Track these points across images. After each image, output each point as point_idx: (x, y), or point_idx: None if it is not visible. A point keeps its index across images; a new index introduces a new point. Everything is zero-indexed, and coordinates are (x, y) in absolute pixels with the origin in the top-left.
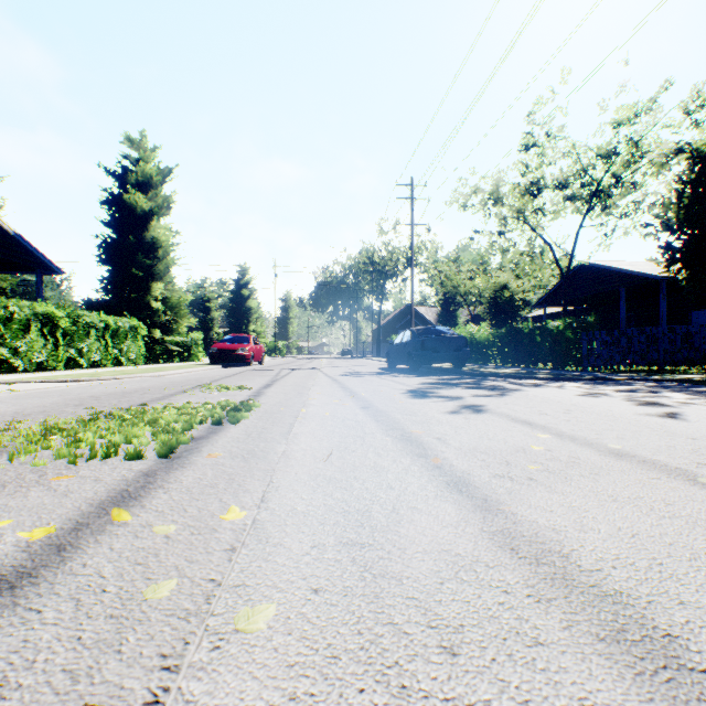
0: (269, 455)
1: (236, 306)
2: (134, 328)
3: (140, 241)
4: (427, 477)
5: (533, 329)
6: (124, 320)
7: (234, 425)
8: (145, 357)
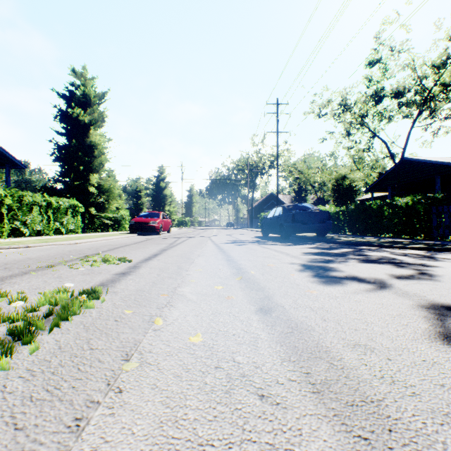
0: None
1: (156, 194)
2: (72, 206)
3: (82, 144)
4: None
5: (381, 205)
6: (64, 200)
7: None
8: (88, 228)
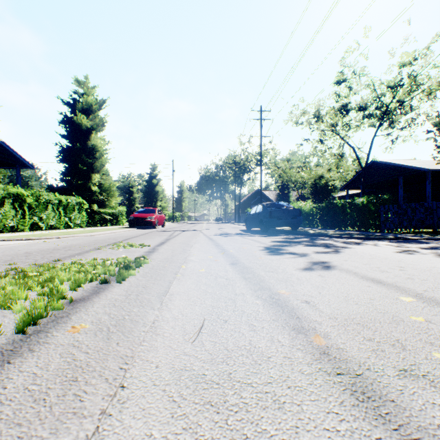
0: (137, 327)
1: (149, 190)
2: (79, 203)
3: (85, 147)
4: (320, 376)
5: (344, 203)
6: (72, 198)
7: (119, 283)
8: (88, 223)
